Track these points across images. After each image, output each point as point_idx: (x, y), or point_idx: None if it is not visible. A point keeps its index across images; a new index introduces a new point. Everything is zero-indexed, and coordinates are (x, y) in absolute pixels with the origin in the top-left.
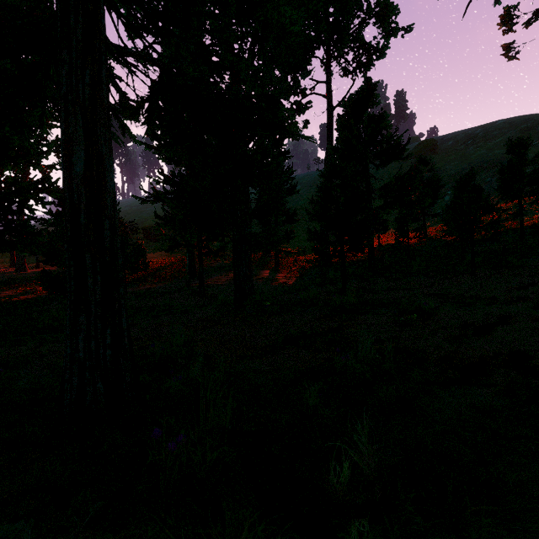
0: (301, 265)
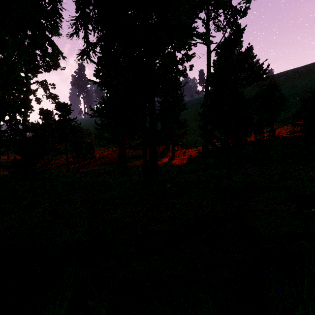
0: (188, 155)
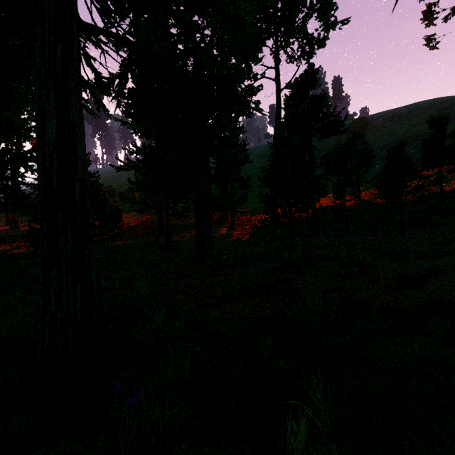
0: (253, 224)
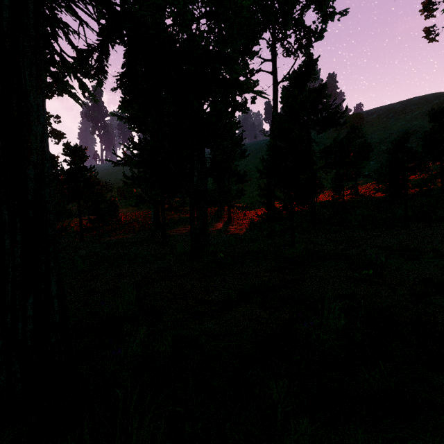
0: (249, 219)
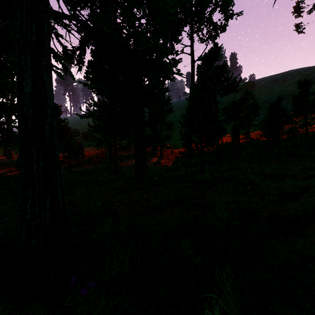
0: (175, 155)
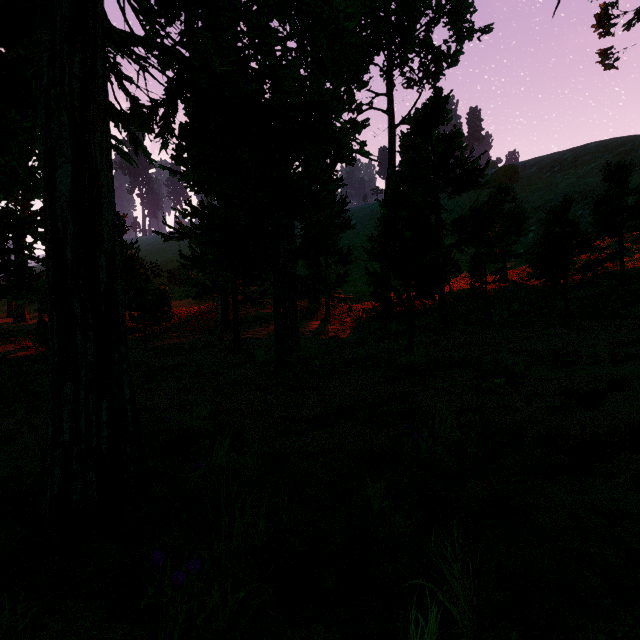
0: (356, 315)
